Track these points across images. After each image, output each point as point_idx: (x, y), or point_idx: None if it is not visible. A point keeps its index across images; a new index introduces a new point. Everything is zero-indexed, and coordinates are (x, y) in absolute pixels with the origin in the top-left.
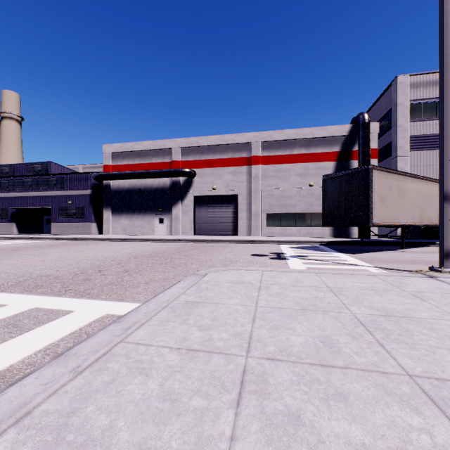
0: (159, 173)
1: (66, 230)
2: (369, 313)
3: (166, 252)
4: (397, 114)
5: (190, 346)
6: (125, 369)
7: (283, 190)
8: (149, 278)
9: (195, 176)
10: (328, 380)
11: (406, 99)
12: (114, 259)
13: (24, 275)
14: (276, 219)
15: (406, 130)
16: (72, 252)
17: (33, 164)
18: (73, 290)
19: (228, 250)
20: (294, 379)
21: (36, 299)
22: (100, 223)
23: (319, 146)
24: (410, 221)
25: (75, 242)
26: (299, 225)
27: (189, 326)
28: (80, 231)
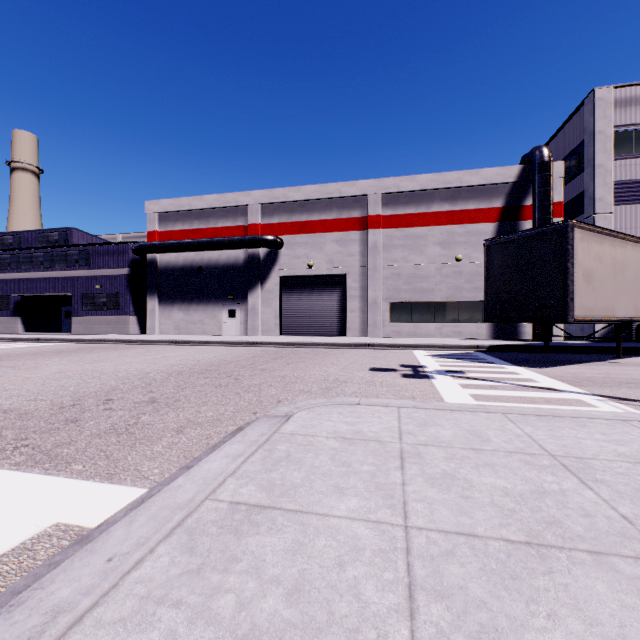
0: (229, 242)
1: (93, 328)
2: None
3: (233, 363)
4: (594, 149)
5: None
6: None
7: (415, 266)
8: (187, 417)
9: (281, 246)
10: None
11: (609, 124)
12: (144, 377)
13: None
14: (405, 311)
15: (608, 172)
16: (83, 364)
17: (47, 232)
18: (31, 446)
19: (331, 361)
20: None
21: None
22: (143, 317)
23: (471, 199)
24: (631, 313)
25: (99, 347)
26: (439, 320)
27: (215, 635)
28: (113, 329)
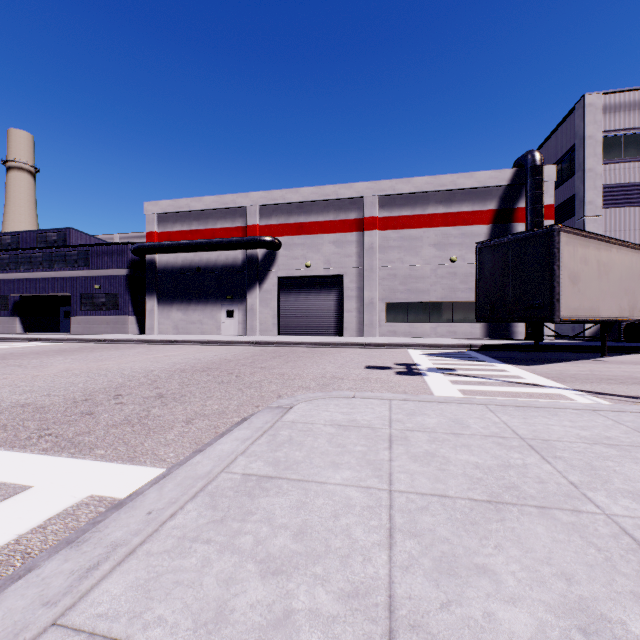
0: (227, 243)
1: (92, 328)
2: None
3: (233, 361)
4: (585, 153)
5: None
6: None
7: (410, 267)
8: (195, 410)
9: (279, 247)
10: None
11: (599, 129)
12: (148, 375)
13: None
14: (401, 312)
15: (598, 176)
16: (87, 362)
17: (45, 232)
18: (54, 435)
19: (328, 359)
20: None
21: None
22: (142, 317)
23: (465, 202)
24: (616, 313)
25: (100, 346)
26: (434, 320)
27: (240, 560)
28: (112, 329)
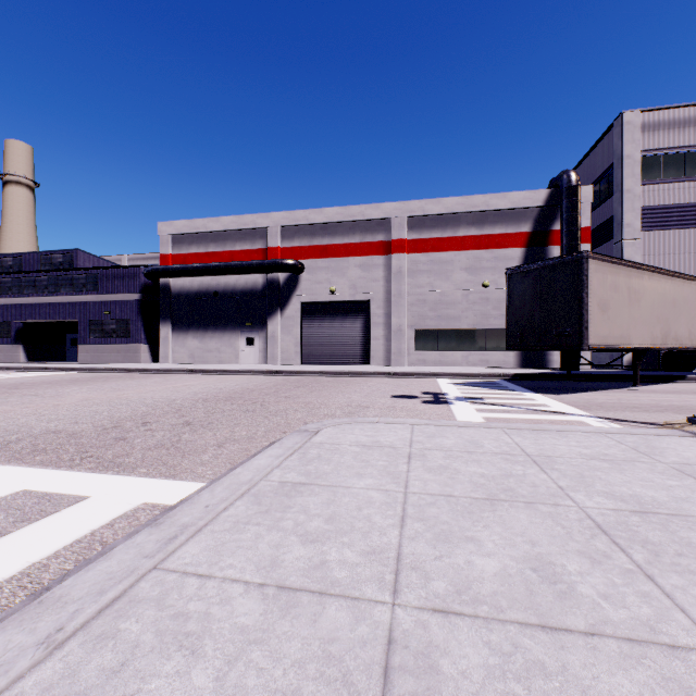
0: (247, 266)
1: (101, 357)
2: (610, 508)
3: (256, 391)
4: (622, 173)
5: (285, 579)
6: (151, 636)
7: (441, 293)
8: (224, 435)
9: (302, 271)
10: (562, 665)
11: (637, 149)
12: (171, 404)
13: (20, 431)
14: (431, 339)
15: (636, 198)
16: (105, 392)
17: (50, 254)
18: (95, 457)
19: (354, 389)
20: (493, 663)
21: (28, 475)
22: (155, 345)
23: (498, 224)
24: (648, 341)
25: (113, 376)
26: (466, 348)
27: (284, 534)
28: (123, 358)
